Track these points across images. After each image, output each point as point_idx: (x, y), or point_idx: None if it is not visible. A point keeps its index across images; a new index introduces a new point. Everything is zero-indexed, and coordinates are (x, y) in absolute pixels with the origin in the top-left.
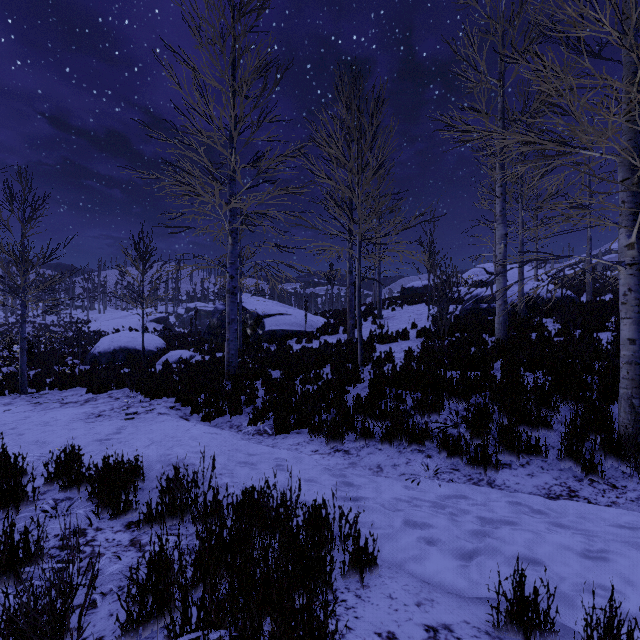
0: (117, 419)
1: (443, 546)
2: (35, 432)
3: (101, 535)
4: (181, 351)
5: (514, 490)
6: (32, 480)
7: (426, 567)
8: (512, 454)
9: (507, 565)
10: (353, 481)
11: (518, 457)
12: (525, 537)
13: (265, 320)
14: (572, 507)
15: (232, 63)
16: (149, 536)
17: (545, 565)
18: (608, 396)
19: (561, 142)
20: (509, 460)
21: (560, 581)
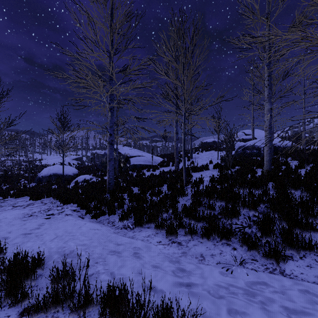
0: (40, 218)
1: None
2: None
3: None
4: (85, 175)
5: (301, 279)
6: None
7: None
8: (292, 249)
9: None
10: (186, 268)
11: (298, 252)
12: None
13: (130, 159)
14: None
15: (111, 13)
16: None
17: None
18: None
19: None
20: (290, 253)
21: None
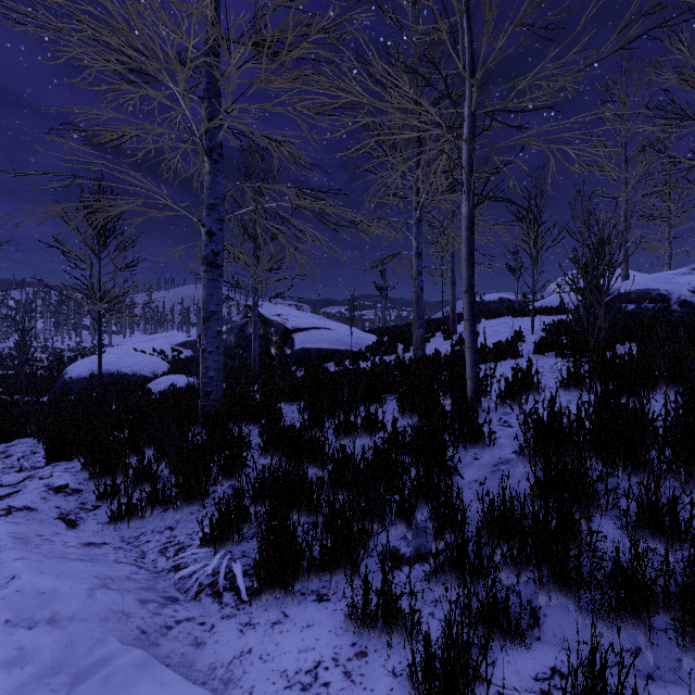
0: None
1: None
2: None
3: None
4: (174, 376)
5: None
6: None
7: None
8: None
9: None
10: None
11: None
12: None
13: (295, 335)
14: None
15: None
16: None
17: None
18: None
19: None
20: None
21: None
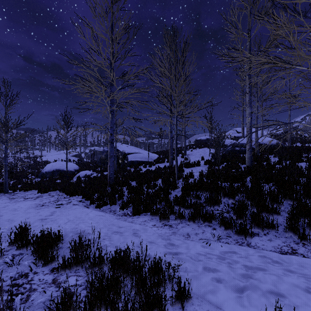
0: (51, 207)
1: (227, 284)
2: (8, 214)
3: (36, 276)
4: (86, 171)
5: (262, 249)
6: (0, 245)
7: (218, 298)
8: (259, 228)
9: (264, 297)
10: (174, 243)
11: (262, 230)
12: (272, 279)
13: (128, 156)
14: (295, 260)
15: (111, 26)
16: (63, 277)
17: (286, 298)
18: (310, 197)
19: (285, 62)
20: (257, 231)
21: (297, 309)
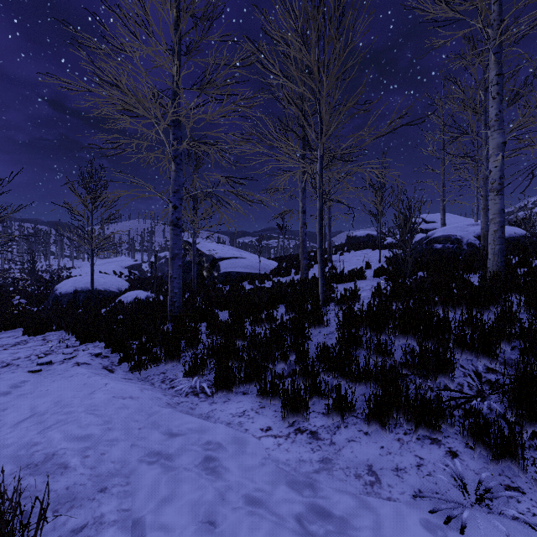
0: (21, 371)
1: None
2: None
3: None
4: (137, 292)
5: None
6: None
7: None
8: None
9: None
10: (334, 512)
11: None
12: None
13: (220, 263)
14: None
15: None
16: None
17: None
18: None
19: None
20: None
21: None
